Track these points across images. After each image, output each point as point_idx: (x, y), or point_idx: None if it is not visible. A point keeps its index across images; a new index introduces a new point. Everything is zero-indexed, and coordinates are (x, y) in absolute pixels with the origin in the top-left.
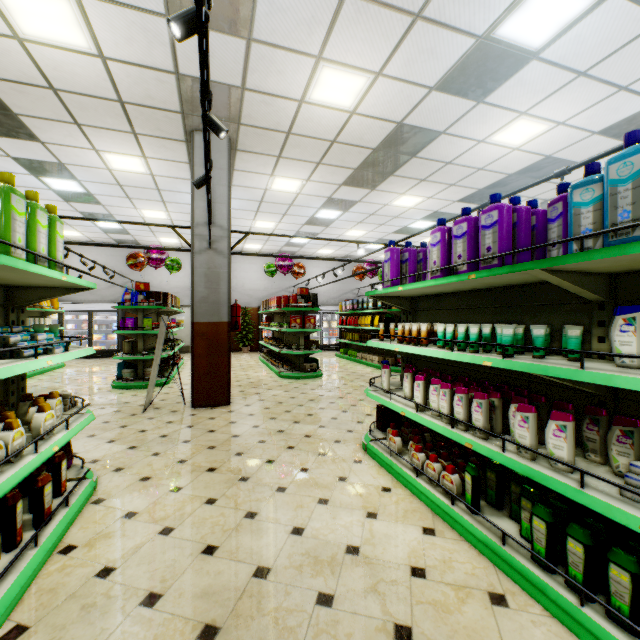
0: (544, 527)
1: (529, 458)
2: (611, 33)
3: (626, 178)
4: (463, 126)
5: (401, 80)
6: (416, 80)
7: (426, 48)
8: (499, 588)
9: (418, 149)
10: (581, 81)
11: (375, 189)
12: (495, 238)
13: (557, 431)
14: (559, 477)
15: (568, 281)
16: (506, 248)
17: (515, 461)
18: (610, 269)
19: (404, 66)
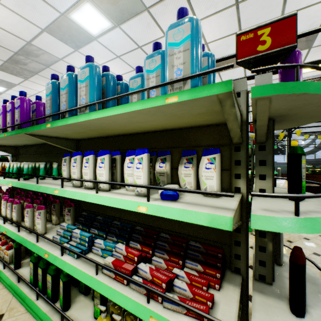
0: (33, 266)
1: (29, 232)
2: (123, 44)
3: (48, 94)
4: (72, 60)
5: (18, 14)
6: (30, 19)
7: (29, 2)
8: (5, 310)
9: (49, 63)
10: (119, 60)
11: (28, 79)
12: (19, 115)
13: (38, 215)
14: (33, 239)
15: (48, 141)
16: (25, 121)
17: (19, 236)
18: (67, 137)
19: (17, 6)
